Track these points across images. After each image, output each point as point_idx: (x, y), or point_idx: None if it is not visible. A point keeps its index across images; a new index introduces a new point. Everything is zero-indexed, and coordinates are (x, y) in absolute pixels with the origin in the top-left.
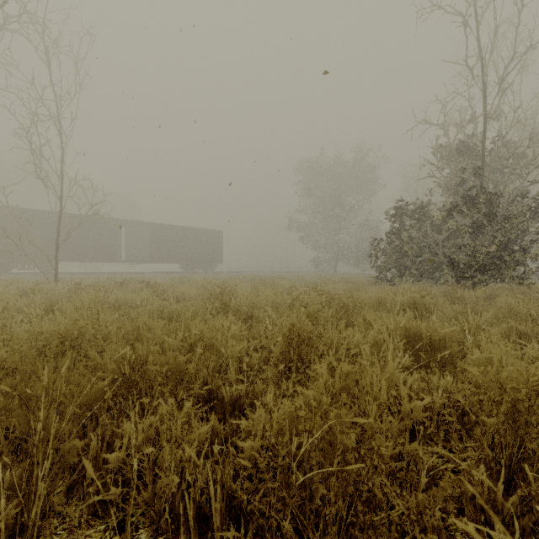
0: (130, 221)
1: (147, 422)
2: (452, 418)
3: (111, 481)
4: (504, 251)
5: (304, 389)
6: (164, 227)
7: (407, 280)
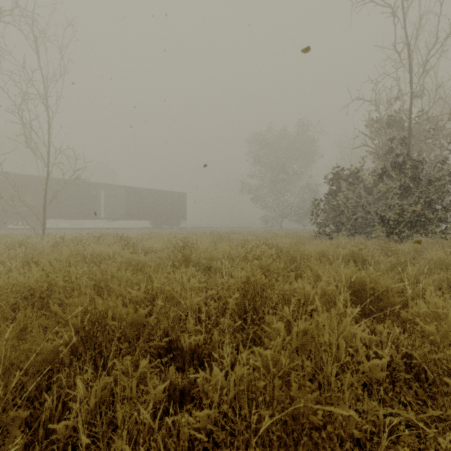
0: (108, 185)
1: (101, 383)
2: (408, 375)
3: (63, 445)
4: (428, 210)
5: (262, 349)
6: (137, 190)
7: (343, 234)
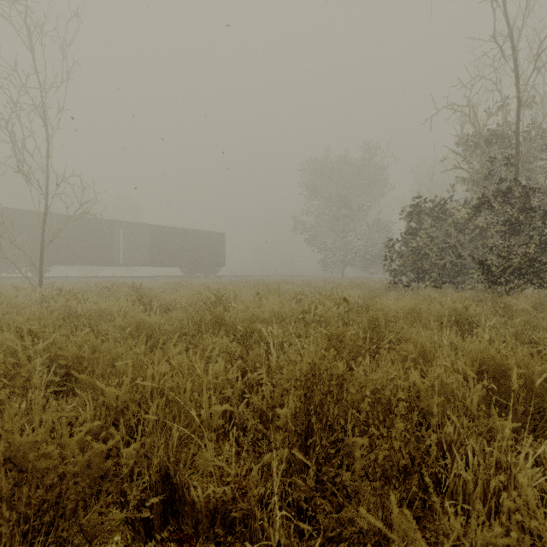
0: (128, 223)
1: None
2: None
3: None
4: (544, 252)
5: None
6: (164, 229)
7: (426, 285)
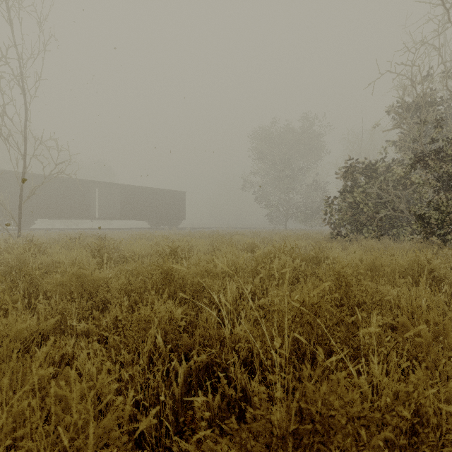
0: (102, 183)
1: None
2: None
3: None
4: None
5: None
6: (133, 188)
7: (365, 236)
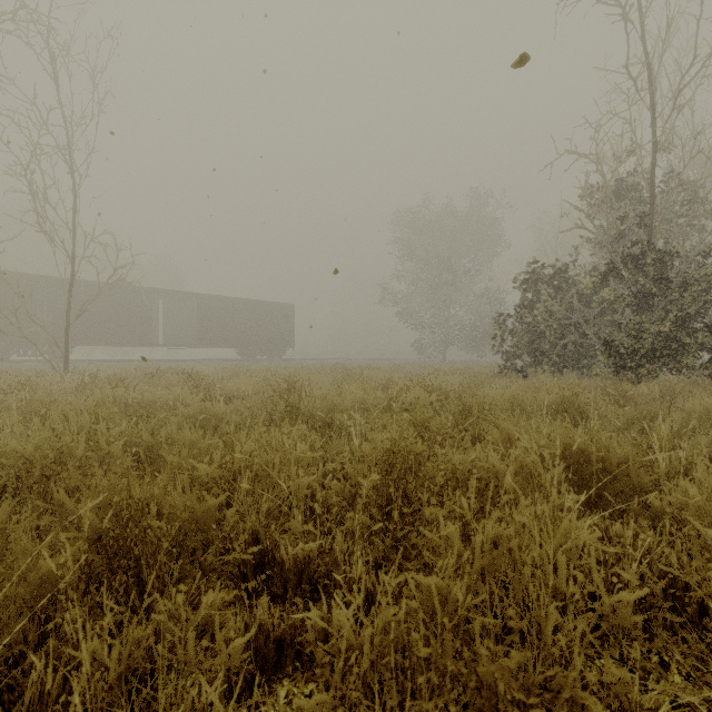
0: (170, 292)
1: (131, 638)
2: (679, 619)
3: None
4: (682, 330)
5: (421, 575)
6: (216, 300)
7: (544, 370)
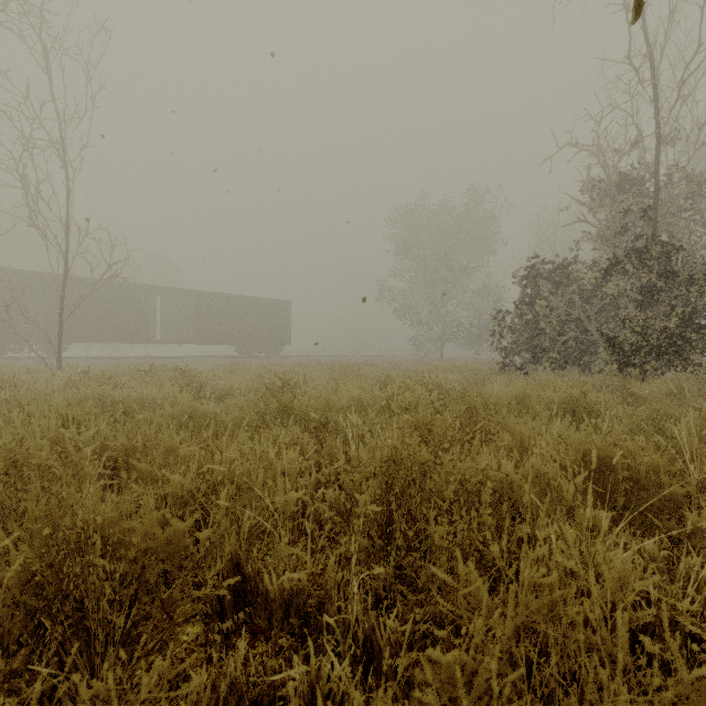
0: (167, 288)
1: None
2: None
3: None
4: (688, 326)
5: (439, 650)
6: (213, 297)
7: (545, 367)
